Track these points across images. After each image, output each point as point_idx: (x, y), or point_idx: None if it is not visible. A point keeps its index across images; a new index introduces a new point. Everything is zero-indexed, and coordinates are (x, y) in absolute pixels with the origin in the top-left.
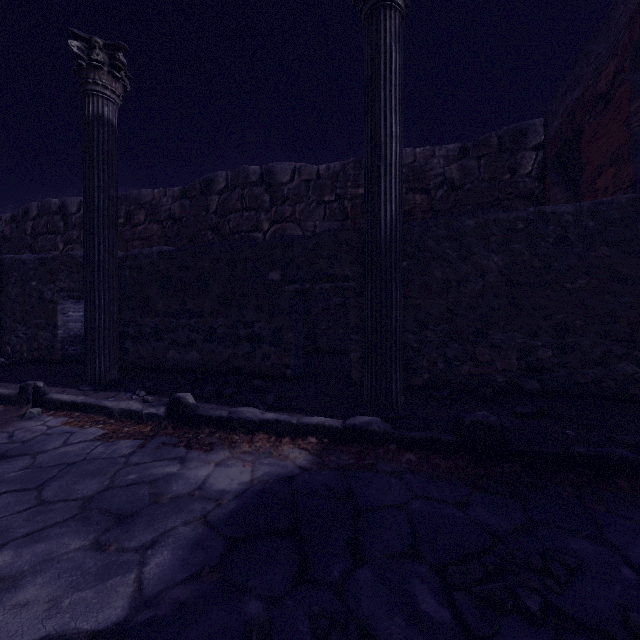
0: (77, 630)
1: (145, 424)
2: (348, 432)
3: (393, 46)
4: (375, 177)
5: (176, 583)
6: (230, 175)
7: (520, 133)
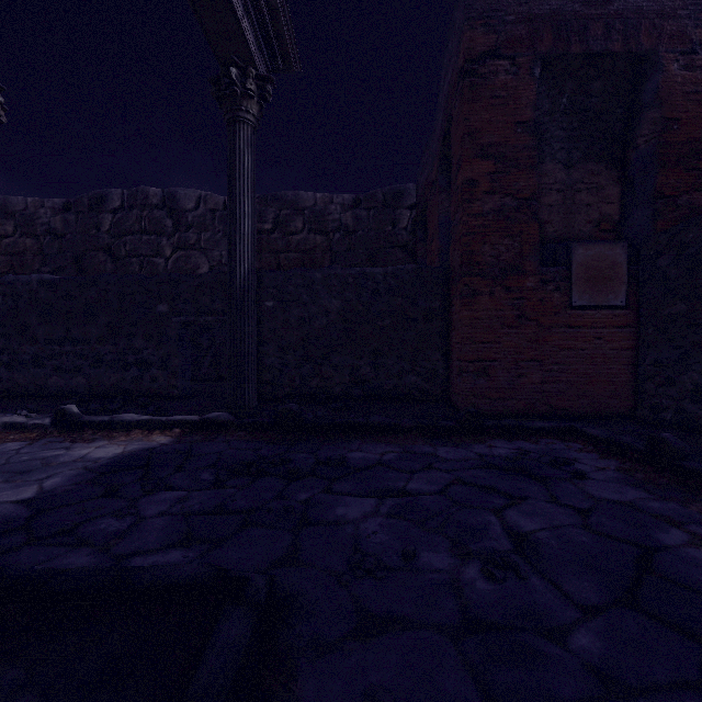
0: (5, 501)
1: (31, 432)
2: (204, 423)
3: (246, 150)
4: (233, 242)
5: (65, 486)
6: (126, 194)
7: (399, 193)
